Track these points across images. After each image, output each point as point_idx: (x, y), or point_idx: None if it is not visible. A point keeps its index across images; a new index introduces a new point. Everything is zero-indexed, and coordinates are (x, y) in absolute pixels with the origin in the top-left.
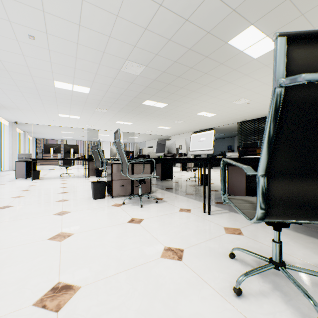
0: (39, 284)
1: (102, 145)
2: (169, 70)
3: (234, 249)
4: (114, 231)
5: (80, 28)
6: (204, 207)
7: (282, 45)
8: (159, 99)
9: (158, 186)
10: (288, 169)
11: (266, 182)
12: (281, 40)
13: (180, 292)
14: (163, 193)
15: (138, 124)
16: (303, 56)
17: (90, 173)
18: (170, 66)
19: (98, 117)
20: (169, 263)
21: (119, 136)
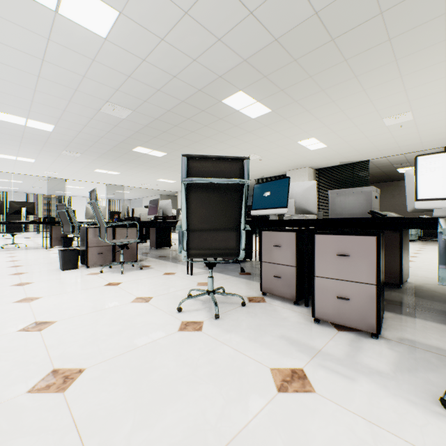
0: (18, 324)
1: (71, 201)
2: (163, 118)
3: (190, 290)
4: (89, 292)
5: (44, 62)
6: (188, 269)
7: (184, 161)
8: (155, 147)
9: (149, 255)
10: (199, 226)
11: (186, 234)
12: (184, 158)
13: (139, 315)
14: (153, 261)
15: (130, 175)
16: (197, 167)
17: (54, 242)
18: (163, 114)
19: (66, 162)
20: (137, 304)
21: (95, 196)
